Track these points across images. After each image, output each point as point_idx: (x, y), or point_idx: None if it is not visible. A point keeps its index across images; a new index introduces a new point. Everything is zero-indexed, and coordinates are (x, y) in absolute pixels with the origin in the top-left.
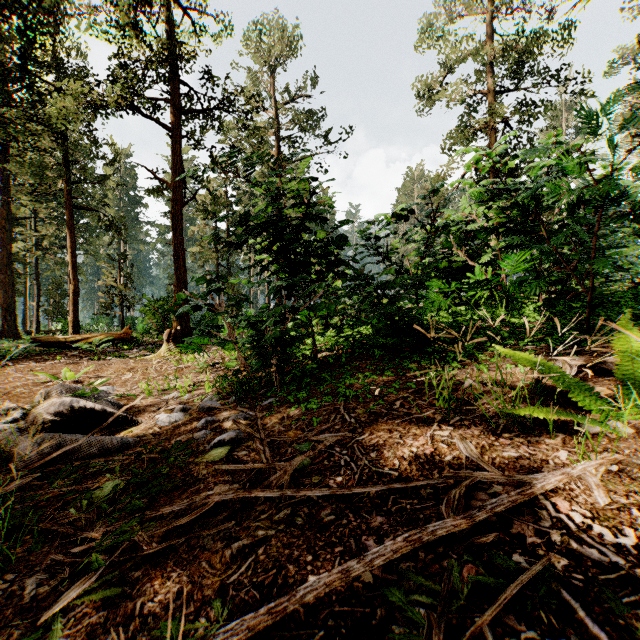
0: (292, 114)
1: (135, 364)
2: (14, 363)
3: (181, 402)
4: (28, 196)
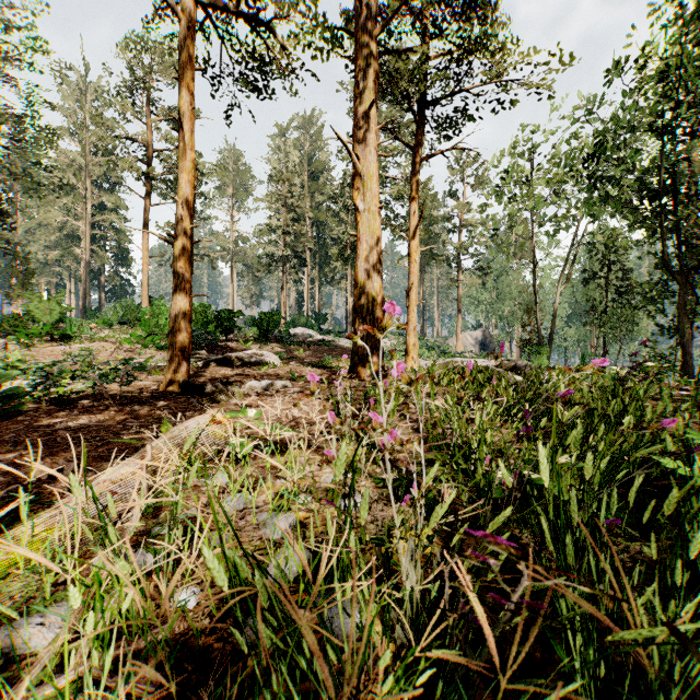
0: None
1: None
2: None
3: None
4: None
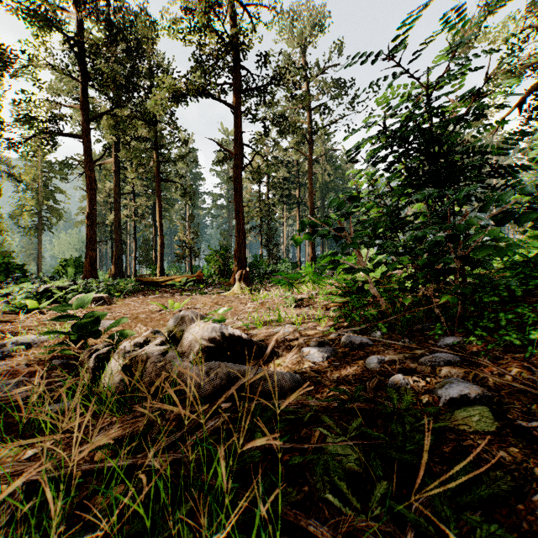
0: (325, 85)
1: (216, 299)
2: (128, 296)
3: (301, 334)
4: (131, 175)
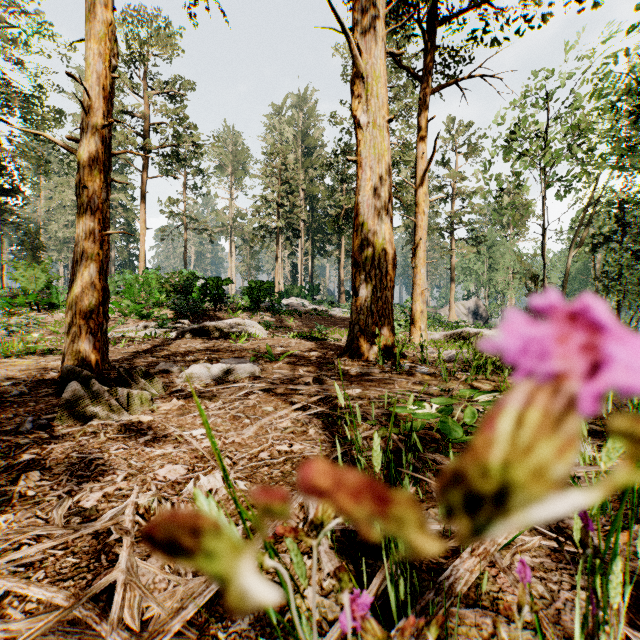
0: None
1: None
2: None
3: None
4: None
